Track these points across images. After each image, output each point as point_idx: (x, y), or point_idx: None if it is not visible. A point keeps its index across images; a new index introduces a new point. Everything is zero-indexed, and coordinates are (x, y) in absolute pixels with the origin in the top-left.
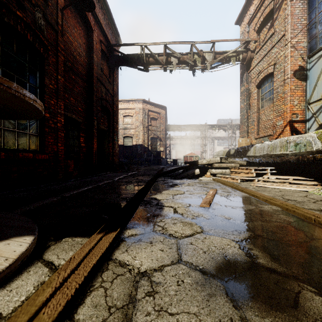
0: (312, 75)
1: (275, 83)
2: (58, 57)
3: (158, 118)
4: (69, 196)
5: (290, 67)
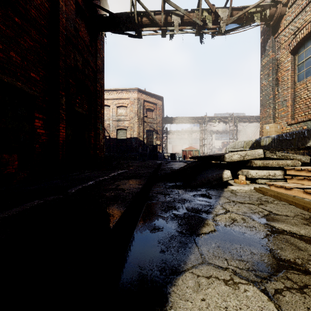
0: None
1: None
2: None
3: (154, 110)
4: None
5: None
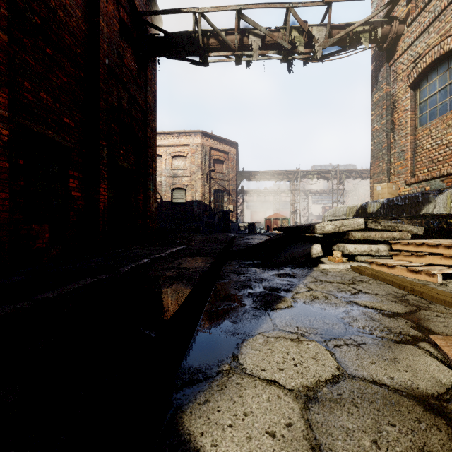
0: None
1: None
2: None
3: (225, 161)
4: None
5: None
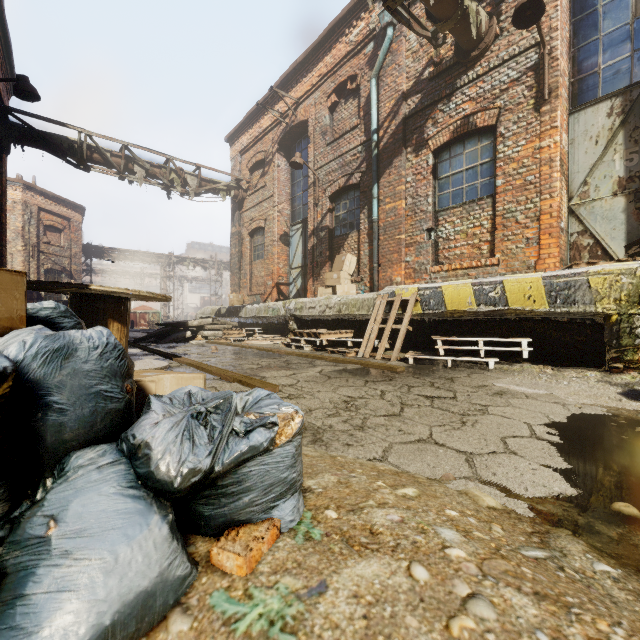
0: (293, 243)
1: (266, 240)
2: None
3: (64, 230)
4: None
5: (277, 231)
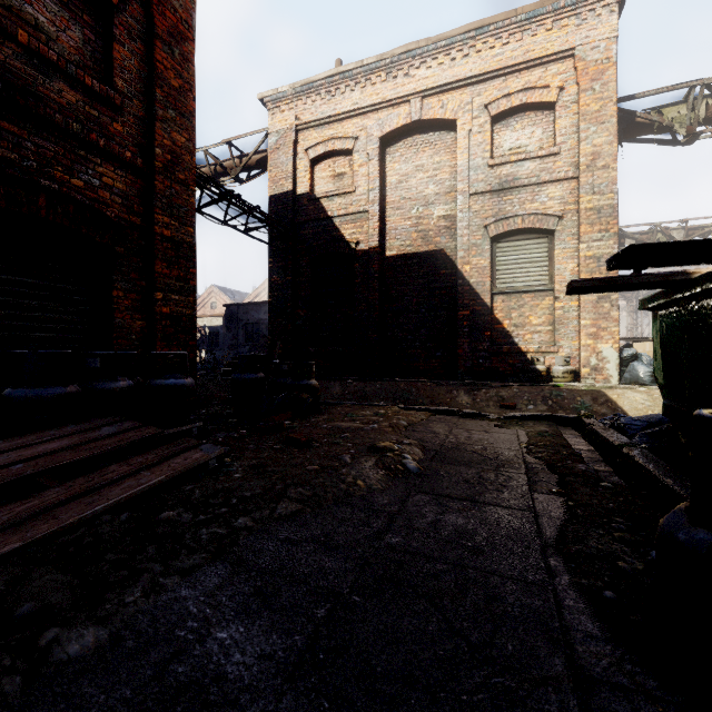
0: None
1: None
2: None
3: None
4: None
5: None
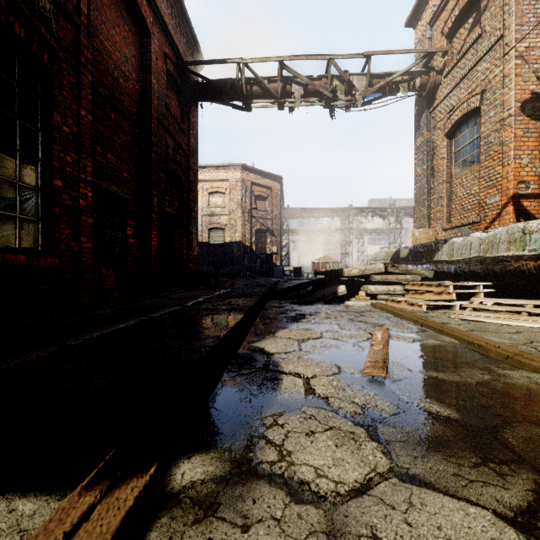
0: None
1: (484, 126)
2: (80, 74)
3: (268, 197)
4: (79, 344)
5: (515, 95)
